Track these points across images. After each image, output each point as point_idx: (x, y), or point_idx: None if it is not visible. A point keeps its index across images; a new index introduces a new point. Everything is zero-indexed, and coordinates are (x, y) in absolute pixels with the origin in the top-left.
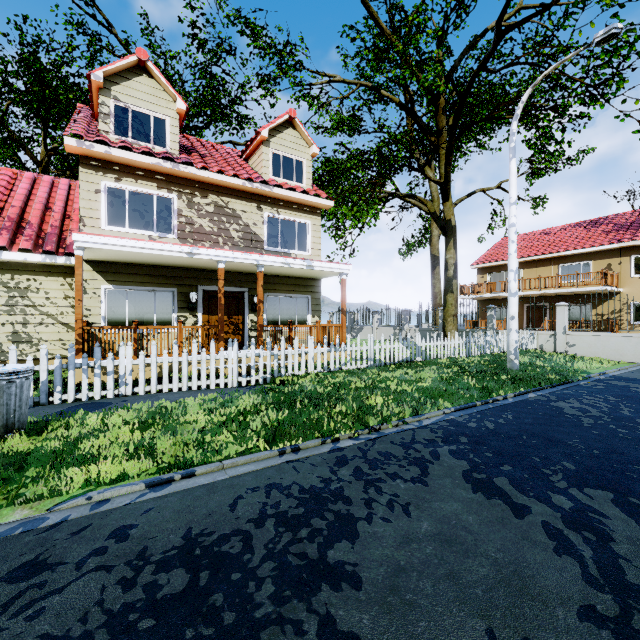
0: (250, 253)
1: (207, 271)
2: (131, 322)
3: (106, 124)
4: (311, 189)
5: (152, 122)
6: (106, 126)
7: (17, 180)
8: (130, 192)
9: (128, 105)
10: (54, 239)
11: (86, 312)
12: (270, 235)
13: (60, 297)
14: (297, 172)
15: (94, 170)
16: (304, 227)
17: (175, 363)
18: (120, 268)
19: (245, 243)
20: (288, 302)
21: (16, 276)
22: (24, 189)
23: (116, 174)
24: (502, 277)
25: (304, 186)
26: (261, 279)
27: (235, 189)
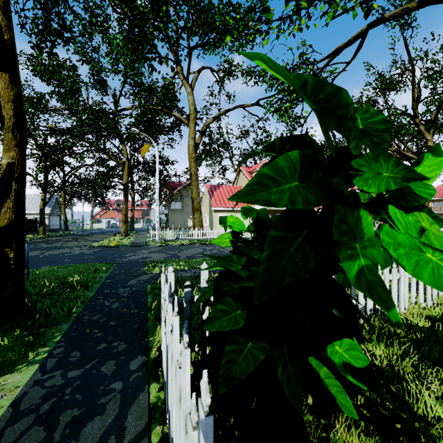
0: None
1: None
2: None
3: None
4: None
5: None
6: None
7: None
8: None
9: None
10: None
11: None
12: None
13: None
14: None
15: None
16: None
17: None
18: None
19: None
20: None
21: None
22: None
23: None
24: (438, 203)
25: None
26: None
27: None
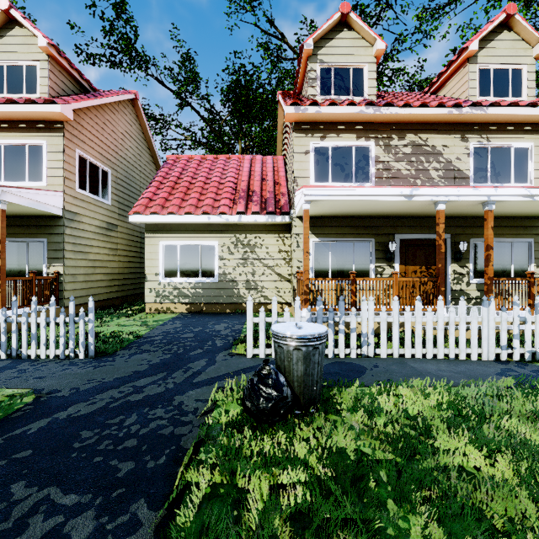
0: (479, 187)
1: (404, 218)
2: (333, 273)
3: (313, 88)
4: (536, 100)
5: (351, 74)
6: (313, 90)
7: (241, 163)
8: (332, 148)
9: (331, 64)
10: (272, 202)
11: (298, 264)
12: (476, 169)
13: (275, 251)
14: (513, 84)
15: (304, 133)
16: (523, 152)
17: (418, 324)
18: (324, 221)
19: (446, 182)
20: (500, 248)
21: (248, 235)
22: (247, 168)
23: (321, 133)
24: None
25: (523, 99)
26: (490, 219)
27: (434, 123)
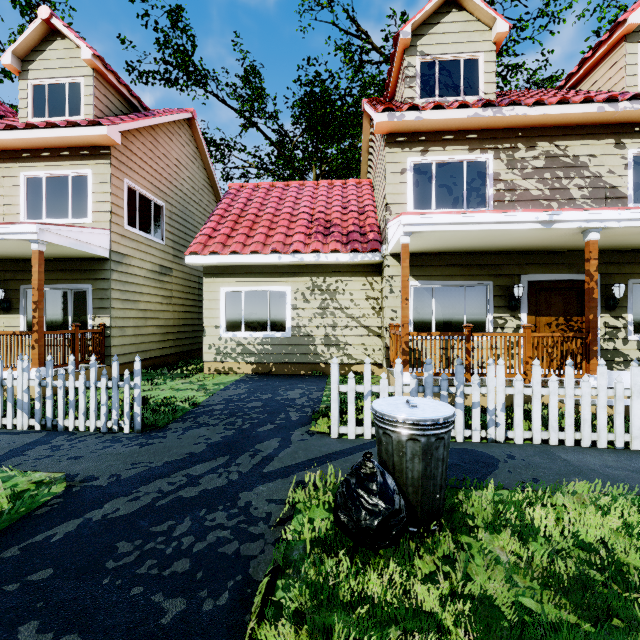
0: None
1: (534, 253)
2: (437, 326)
3: (411, 89)
4: None
5: (461, 68)
6: (411, 91)
7: (317, 190)
8: (436, 164)
9: (434, 57)
10: (358, 236)
11: (392, 314)
12: (637, 185)
13: (362, 298)
14: None
15: (399, 147)
16: None
17: (569, 398)
18: (426, 260)
19: (593, 204)
20: None
21: (327, 278)
22: (325, 195)
23: (422, 146)
24: None
25: None
26: None
27: (577, 125)
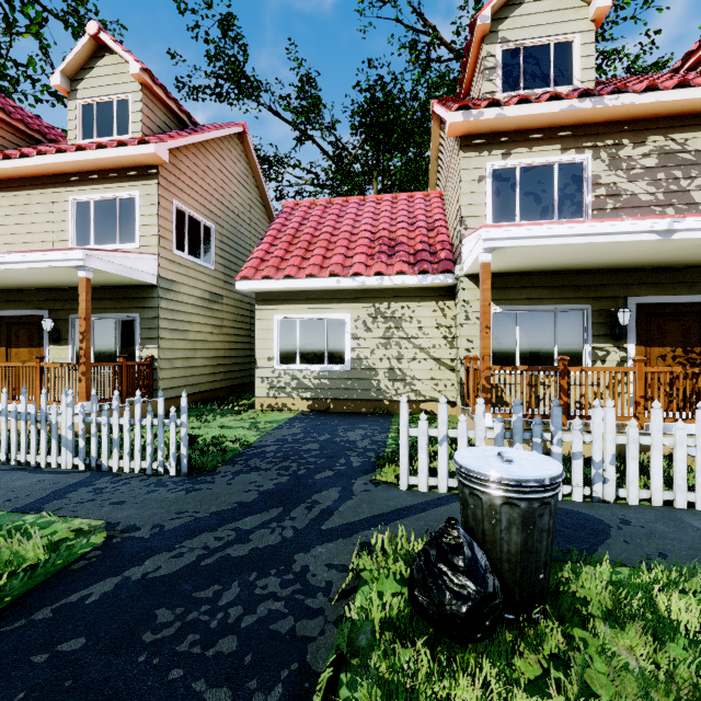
0: None
1: (643, 271)
2: (522, 358)
3: (491, 82)
4: None
5: (552, 53)
6: (491, 85)
7: (380, 205)
8: (521, 169)
9: (519, 43)
10: (427, 255)
11: (467, 344)
12: None
13: (432, 326)
14: None
15: (476, 151)
16: None
17: (700, 450)
18: (508, 281)
19: None
20: None
21: (391, 304)
22: (388, 211)
23: (503, 148)
24: None
25: None
26: None
27: (700, 113)
